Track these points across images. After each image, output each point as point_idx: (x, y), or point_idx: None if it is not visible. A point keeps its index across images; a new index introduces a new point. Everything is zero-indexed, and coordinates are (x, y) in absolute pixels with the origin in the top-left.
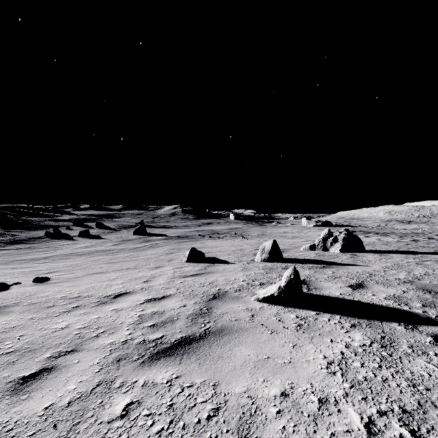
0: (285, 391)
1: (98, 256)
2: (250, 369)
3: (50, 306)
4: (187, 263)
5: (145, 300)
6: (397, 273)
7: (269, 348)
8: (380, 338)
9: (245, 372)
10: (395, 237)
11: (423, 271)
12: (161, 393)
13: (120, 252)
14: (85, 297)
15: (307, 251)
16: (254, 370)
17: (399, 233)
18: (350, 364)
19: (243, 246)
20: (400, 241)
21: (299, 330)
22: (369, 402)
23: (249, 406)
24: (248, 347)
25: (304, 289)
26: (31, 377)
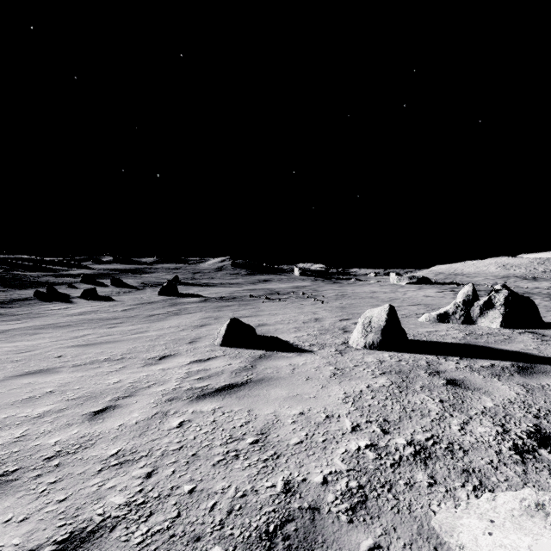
0: None
1: (87, 329)
2: None
3: None
4: (222, 349)
5: None
6: None
7: None
8: None
9: None
10: (545, 299)
11: None
12: None
13: (125, 323)
14: None
15: (435, 324)
16: None
17: (540, 293)
18: None
19: (319, 313)
20: None
21: None
22: None
23: None
24: None
25: None
26: None
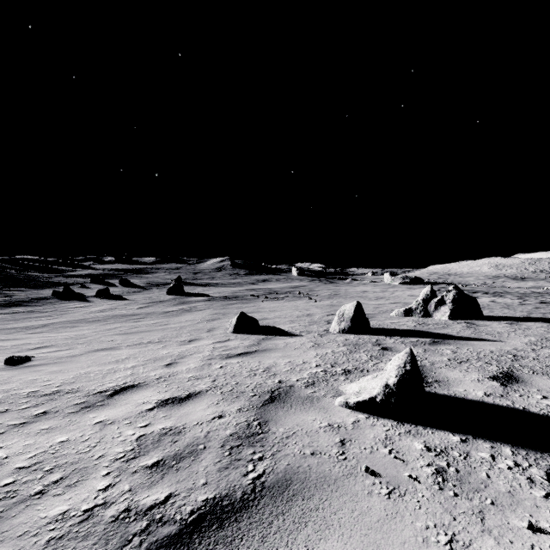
0: None
1: (116, 323)
2: None
3: (1, 413)
4: (234, 335)
5: (158, 401)
6: None
7: (395, 547)
8: None
9: None
10: (514, 297)
11: None
12: None
13: (146, 318)
14: (67, 393)
15: (401, 317)
16: None
17: (515, 293)
18: None
19: (311, 309)
20: (524, 304)
21: (444, 486)
22: None
23: None
24: (348, 542)
25: None
26: None
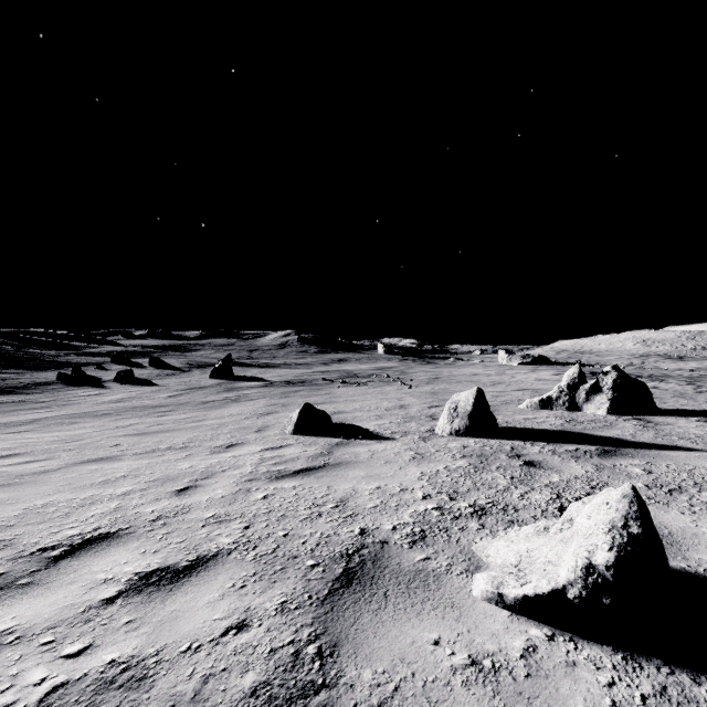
0: None
1: (132, 418)
2: None
3: None
4: (295, 437)
5: (132, 578)
6: None
7: None
8: None
9: None
10: (681, 382)
11: None
12: None
13: (175, 411)
14: None
15: (536, 411)
16: None
17: (679, 376)
18: None
19: (406, 399)
20: (702, 392)
21: None
22: None
23: None
24: None
25: None
26: None
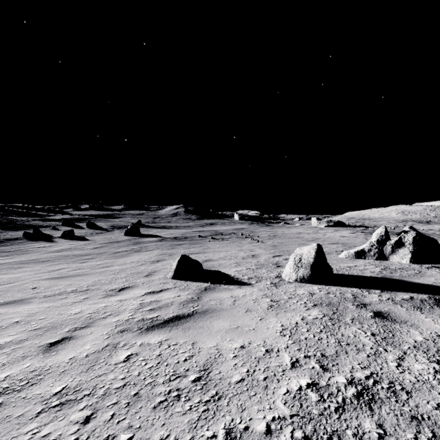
0: None
1: (63, 264)
2: None
3: None
4: (173, 281)
5: None
6: None
7: None
8: None
9: None
10: (439, 238)
11: None
12: None
13: (94, 259)
14: None
15: (354, 260)
16: None
17: (434, 234)
18: None
19: (256, 250)
20: None
21: None
22: None
23: None
24: None
25: None
26: None
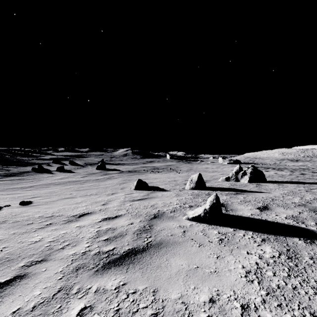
0: (213, 297)
1: (70, 185)
2: (183, 277)
3: (30, 224)
4: (135, 191)
5: (102, 218)
6: (292, 198)
7: (198, 258)
8: (286, 251)
9: (179, 280)
10: (288, 171)
11: (312, 196)
12: (110, 299)
13: (86, 183)
14: (57, 216)
15: (224, 182)
16: (187, 278)
17: (290, 169)
18: (264, 273)
19: (177, 178)
20: (291, 175)
21: (221, 243)
22: (284, 309)
23: (183, 311)
24: (181, 258)
25: (223, 211)
26: (6, 283)
